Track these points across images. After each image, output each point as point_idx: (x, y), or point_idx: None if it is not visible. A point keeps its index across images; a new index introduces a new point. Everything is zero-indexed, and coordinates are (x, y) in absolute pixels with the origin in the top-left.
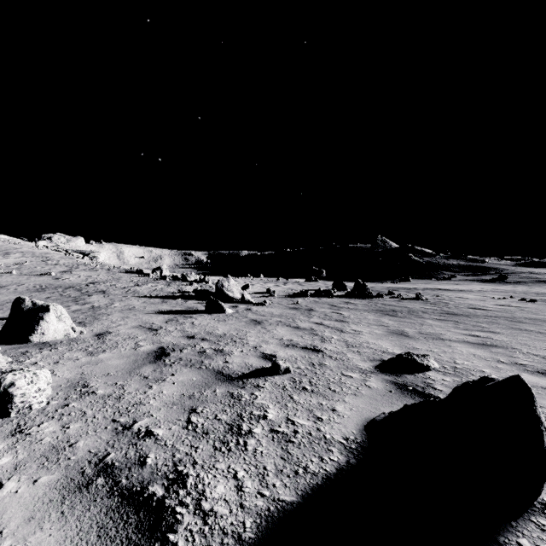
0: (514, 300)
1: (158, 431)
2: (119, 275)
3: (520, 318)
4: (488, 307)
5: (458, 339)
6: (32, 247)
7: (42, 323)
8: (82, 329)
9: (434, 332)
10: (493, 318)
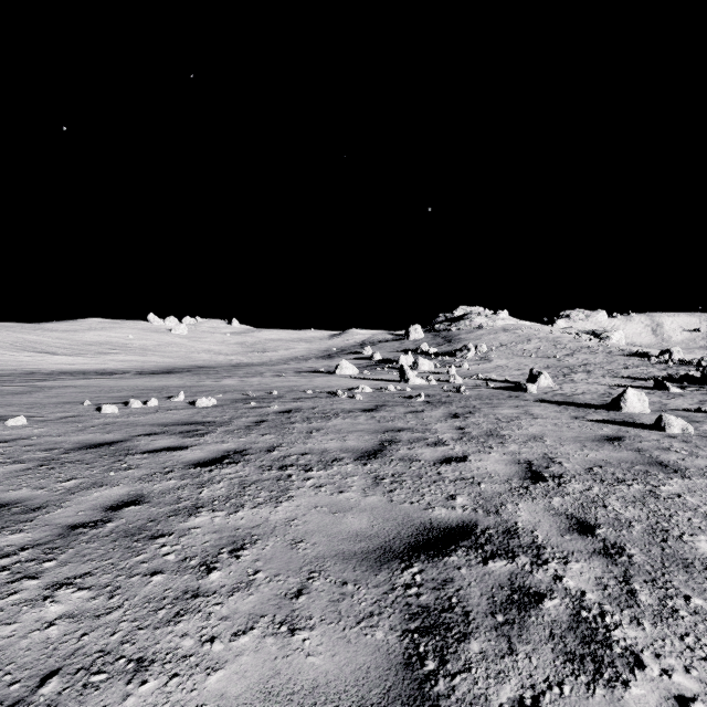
0: None
1: (556, 398)
2: (615, 359)
3: None
4: None
5: None
6: (547, 332)
7: (538, 379)
8: (555, 384)
9: None
10: None
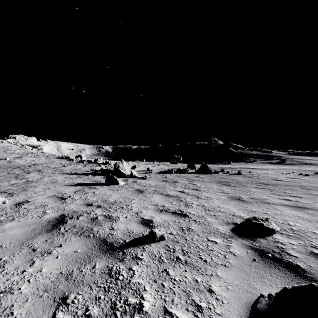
0: (295, 175)
1: None
2: (53, 160)
3: (307, 186)
4: (283, 179)
5: (278, 202)
6: None
7: None
8: (5, 200)
9: (260, 197)
10: (291, 186)
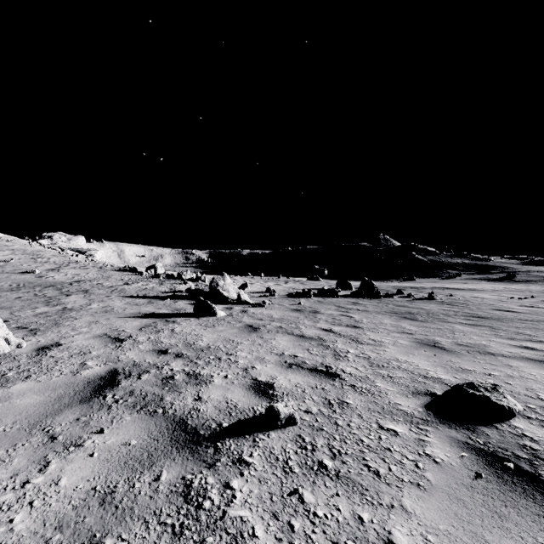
0: (537, 301)
1: None
2: (110, 274)
3: None
4: (514, 309)
5: (512, 353)
6: (25, 245)
7: None
8: (20, 341)
9: (474, 342)
10: (531, 323)
